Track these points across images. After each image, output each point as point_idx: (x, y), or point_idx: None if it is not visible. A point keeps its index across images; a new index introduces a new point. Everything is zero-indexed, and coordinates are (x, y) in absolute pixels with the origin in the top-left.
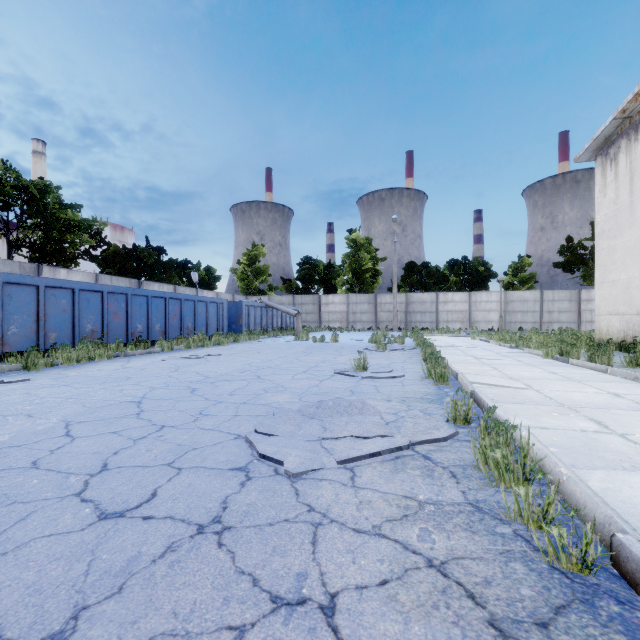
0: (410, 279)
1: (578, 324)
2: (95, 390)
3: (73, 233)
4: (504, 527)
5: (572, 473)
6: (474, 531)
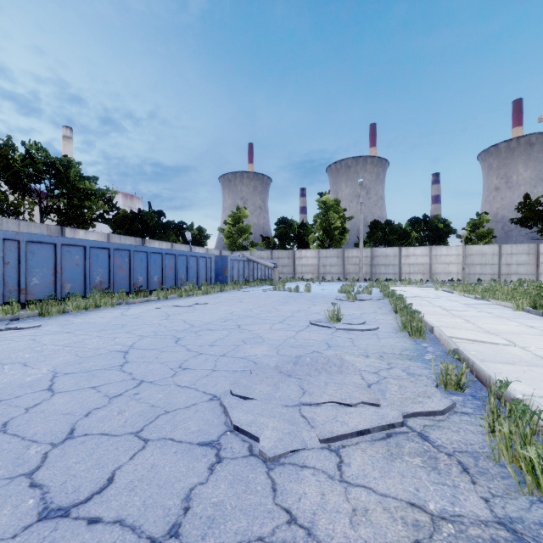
0: (375, 235)
1: (536, 276)
2: (91, 338)
3: (90, 200)
4: None
5: None
6: None
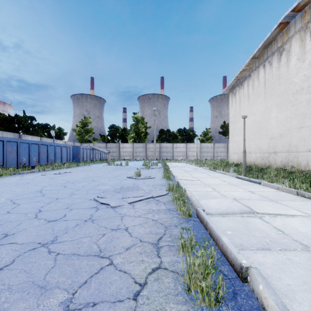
0: (161, 137)
1: (227, 157)
2: (14, 188)
3: None
4: (174, 212)
5: (195, 199)
6: (166, 214)
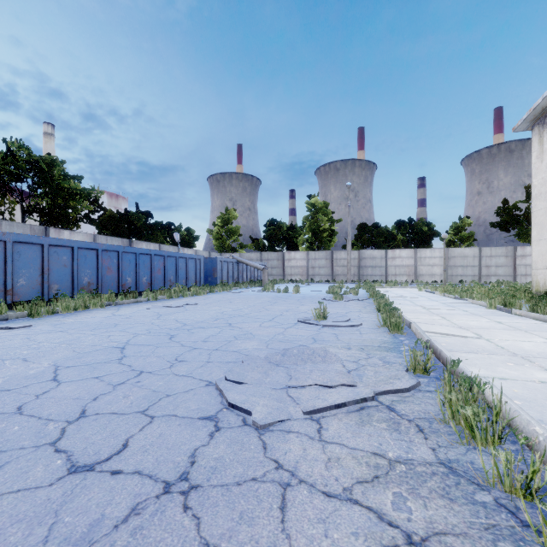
0: (362, 238)
1: (513, 277)
2: (86, 336)
3: (75, 200)
4: (483, 494)
5: None
6: (452, 498)
